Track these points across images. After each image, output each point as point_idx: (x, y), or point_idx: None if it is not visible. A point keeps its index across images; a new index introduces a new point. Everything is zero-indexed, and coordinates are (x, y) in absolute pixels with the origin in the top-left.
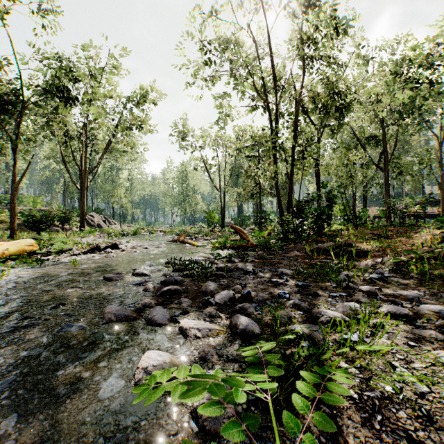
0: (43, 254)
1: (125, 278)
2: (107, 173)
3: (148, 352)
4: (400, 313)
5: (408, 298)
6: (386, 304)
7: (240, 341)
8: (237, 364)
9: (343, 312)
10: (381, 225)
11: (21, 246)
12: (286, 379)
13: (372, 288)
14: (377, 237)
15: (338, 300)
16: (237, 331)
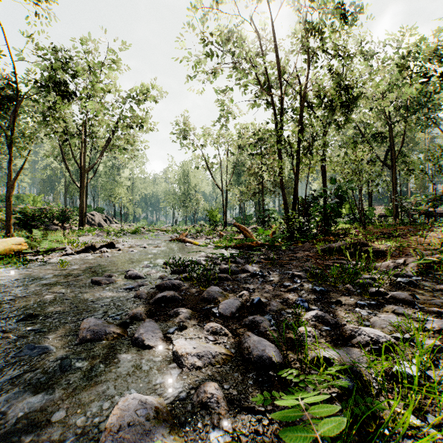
0: (33, 253)
1: (116, 281)
2: (108, 172)
3: (124, 398)
4: None
5: None
6: (431, 317)
7: (255, 374)
8: (255, 417)
9: (383, 329)
10: (390, 224)
11: (8, 245)
12: None
13: (407, 295)
14: (387, 236)
15: (368, 311)
16: (250, 357)
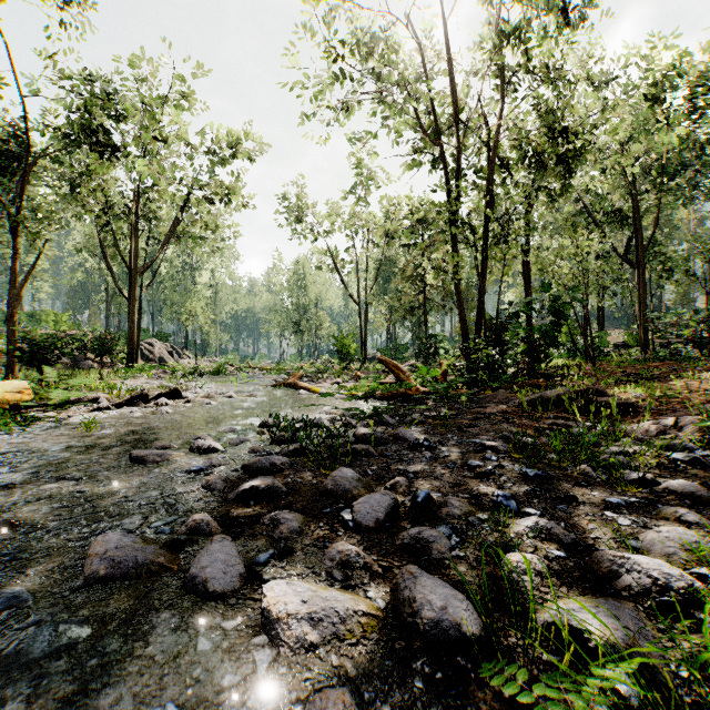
0: (44, 407)
1: (175, 457)
2: (176, 276)
3: None
4: None
5: None
6: None
7: (427, 661)
8: None
9: (669, 556)
10: (636, 359)
11: None
12: None
13: (698, 487)
14: (633, 379)
15: (631, 517)
16: (416, 622)
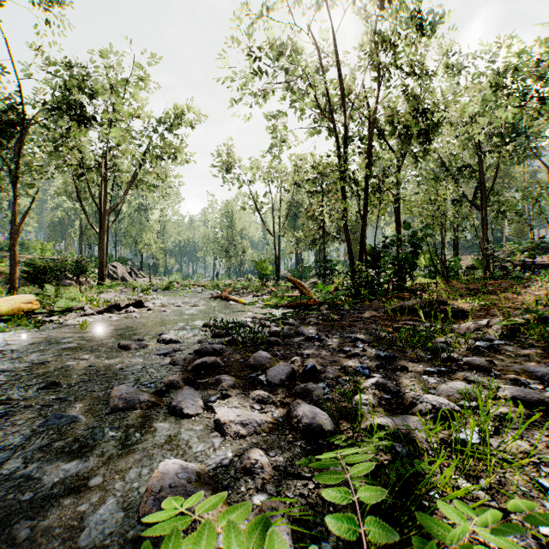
0: (46, 314)
1: (148, 346)
2: (133, 214)
3: (165, 463)
4: (531, 398)
5: (536, 376)
6: (507, 385)
7: (303, 442)
8: (300, 482)
9: (449, 396)
10: (478, 278)
11: (17, 304)
12: (378, 509)
13: (483, 361)
14: (474, 293)
15: (437, 378)
16: (299, 426)
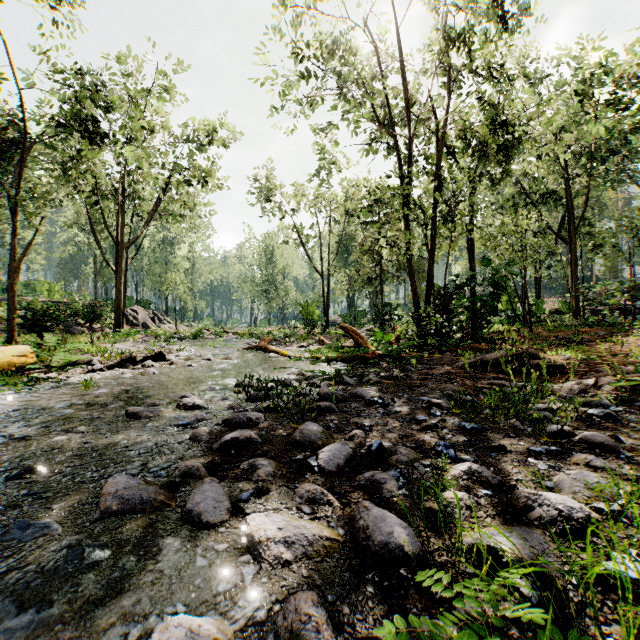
0: (45, 369)
1: (164, 413)
2: (157, 249)
3: (163, 626)
4: None
5: None
6: None
7: (377, 574)
8: None
9: (575, 494)
10: (568, 325)
11: (7, 357)
12: None
13: (606, 437)
14: (564, 343)
15: (549, 463)
16: (369, 545)
